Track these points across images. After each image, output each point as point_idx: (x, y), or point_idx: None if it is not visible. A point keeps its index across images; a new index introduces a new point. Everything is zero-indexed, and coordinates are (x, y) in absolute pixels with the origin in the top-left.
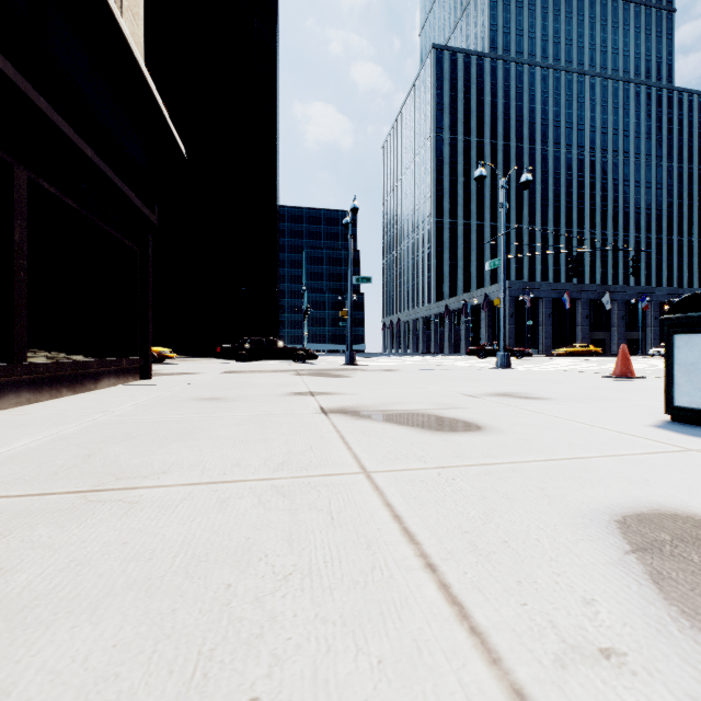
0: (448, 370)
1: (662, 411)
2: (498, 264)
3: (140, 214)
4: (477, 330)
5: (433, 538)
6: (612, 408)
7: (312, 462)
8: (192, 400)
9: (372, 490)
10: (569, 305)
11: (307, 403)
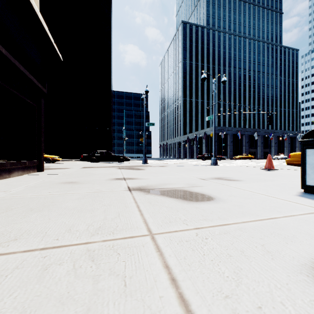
0: (190, 166)
1: (296, 186)
2: (212, 118)
3: (37, 87)
4: (201, 148)
5: (203, 307)
6: (272, 185)
7: (118, 227)
8: (59, 183)
9: (155, 251)
10: (240, 137)
11: (121, 184)
